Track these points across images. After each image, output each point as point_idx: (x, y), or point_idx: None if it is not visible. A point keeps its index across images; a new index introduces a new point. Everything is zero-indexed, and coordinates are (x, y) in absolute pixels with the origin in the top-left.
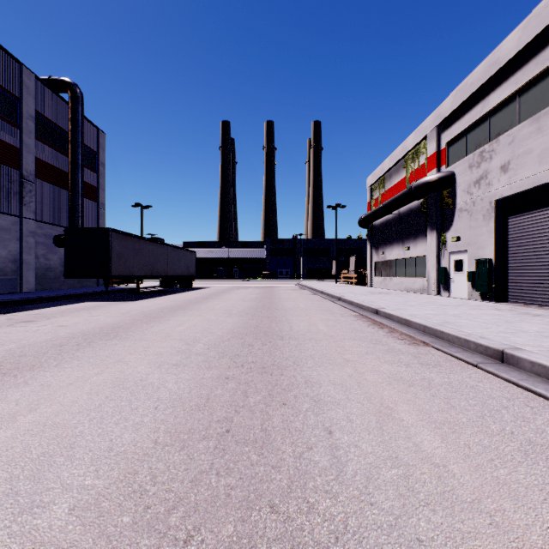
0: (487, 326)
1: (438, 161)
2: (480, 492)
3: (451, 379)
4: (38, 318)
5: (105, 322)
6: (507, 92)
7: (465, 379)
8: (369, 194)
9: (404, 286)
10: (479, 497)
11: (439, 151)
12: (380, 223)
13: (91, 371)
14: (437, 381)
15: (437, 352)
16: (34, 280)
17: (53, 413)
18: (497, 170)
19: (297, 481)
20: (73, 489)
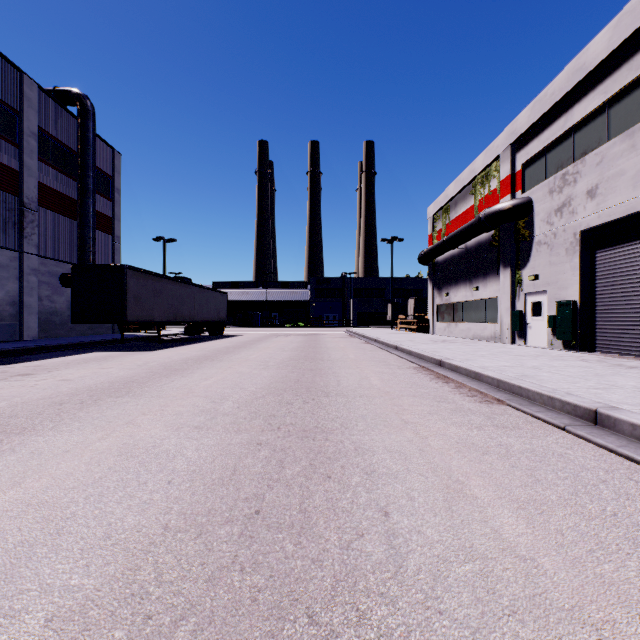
0: (574, 380)
1: (513, 186)
2: (581, 596)
3: (534, 445)
4: (37, 371)
5: (117, 376)
6: (594, 103)
7: (551, 445)
8: (430, 225)
9: (472, 333)
10: (581, 603)
11: (514, 174)
12: (444, 259)
13: (94, 436)
14: (516, 447)
15: (514, 412)
16: (37, 326)
17: (41, 489)
18: (583, 195)
19: (343, 580)
20: (54, 591)
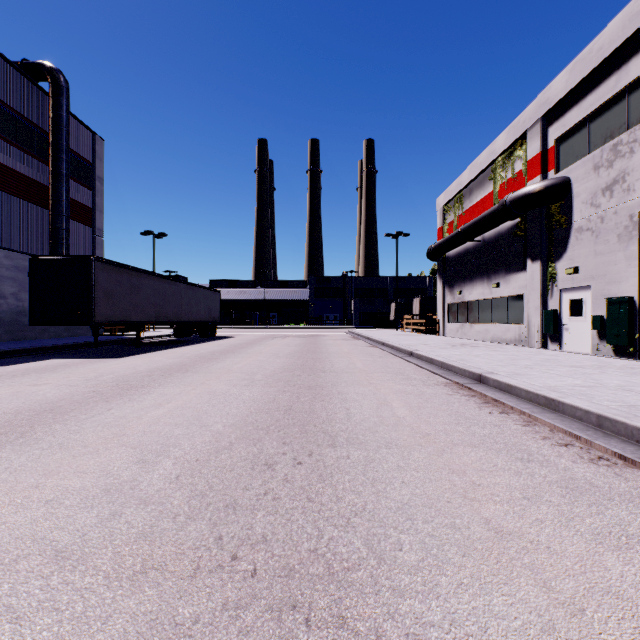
0: None
1: (544, 165)
2: None
3: None
4: None
5: (39, 399)
6: None
7: None
8: (440, 217)
9: (491, 335)
10: None
11: (545, 151)
12: (456, 254)
13: None
14: None
15: None
16: None
17: None
18: None
19: None
20: None
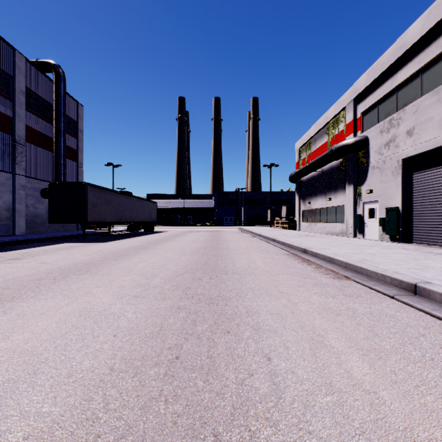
0: (399, 263)
1: (355, 128)
2: (411, 420)
3: (372, 309)
4: (24, 256)
5: (80, 260)
6: (412, 70)
7: (384, 309)
8: (297, 155)
9: (326, 230)
10: (411, 425)
11: (355, 119)
12: (306, 179)
13: (62, 302)
14: (360, 311)
15: (357, 285)
16: (25, 225)
17: (23, 341)
18: (404, 134)
19: (239, 408)
20: (30, 416)
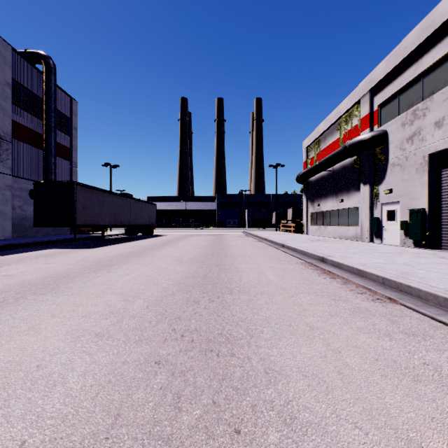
0: None
1: (371, 122)
2: None
3: None
4: None
5: (54, 271)
6: (441, 52)
7: None
8: (305, 154)
9: (338, 233)
10: None
11: (372, 112)
12: (315, 179)
13: None
14: (447, 369)
15: (412, 314)
16: (11, 228)
17: None
18: (431, 126)
19: None
20: None
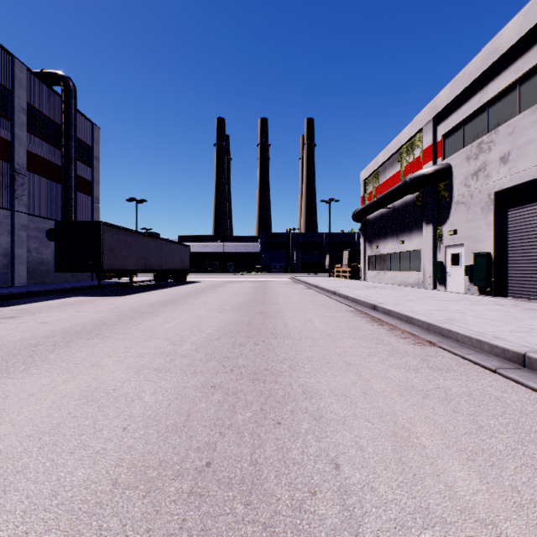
0: (496, 324)
1: (434, 154)
2: None
3: (470, 388)
4: (21, 314)
5: (91, 319)
6: (507, 81)
7: (486, 388)
8: (362, 188)
9: (398, 280)
10: None
11: (435, 143)
12: (374, 217)
13: (60, 378)
14: (454, 391)
15: (446, 354)
16: (26, 274)
17: None
18: (497, 161)
19: None
20: None
